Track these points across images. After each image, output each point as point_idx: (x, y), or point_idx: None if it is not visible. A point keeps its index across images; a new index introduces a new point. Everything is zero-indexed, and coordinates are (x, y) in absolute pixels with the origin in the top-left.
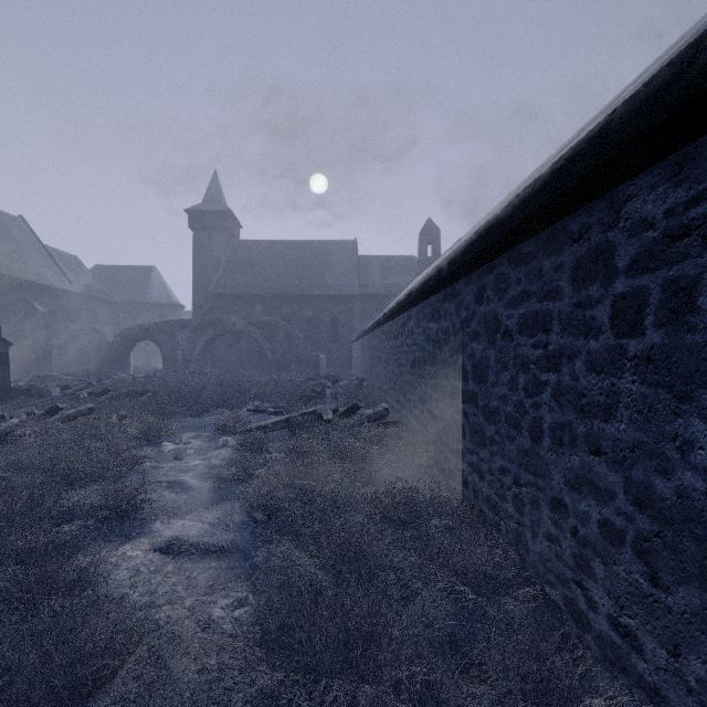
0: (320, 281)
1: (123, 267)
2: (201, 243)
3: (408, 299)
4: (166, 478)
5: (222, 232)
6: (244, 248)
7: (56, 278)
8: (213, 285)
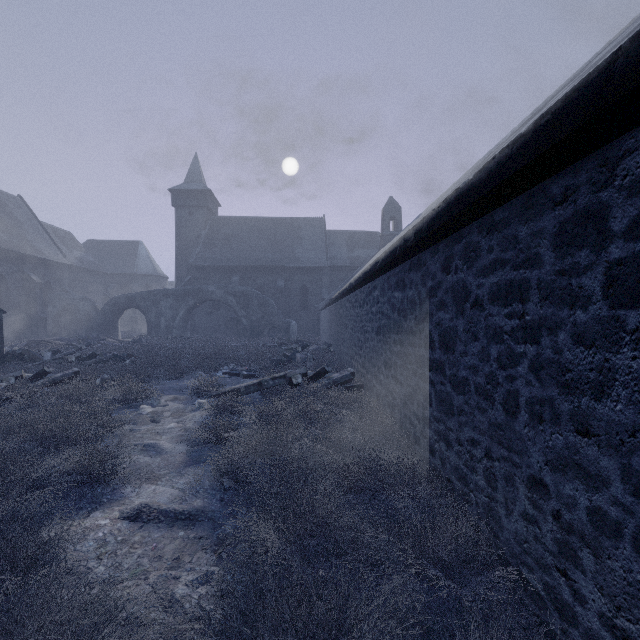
0: (291, 254)
1: (112, 242)
2: (183, 220)
3: (373, 270)
4: (141, 442)
5: (202, 209)
6: (222, 224)
7: (51, 252)
8: (194, 258)
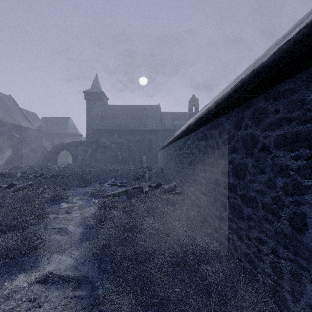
0: (143, 123)
1: (55, 118)
2: (90, 106)
3: (188, 129)
4: (57, 226)
5: (99, 101)
6: (109, 108)
7: (25, 122)
8: (95, 125)
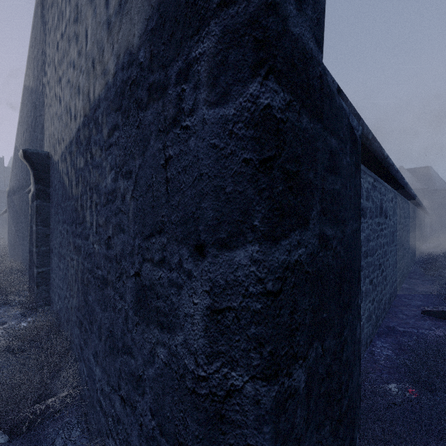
0: None
1: None
2: None
3: (4, 212)
4: None
5: None
6: None
7: None
8: None
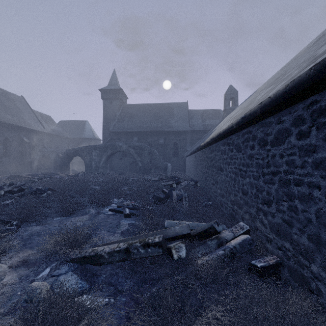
0: (168, 123)
1: (72, 121)
2: (107, 106)
3: None
4: None
5: (117, 100)
6: (128, 108)
7: (37, 125)
8: (112, 127)
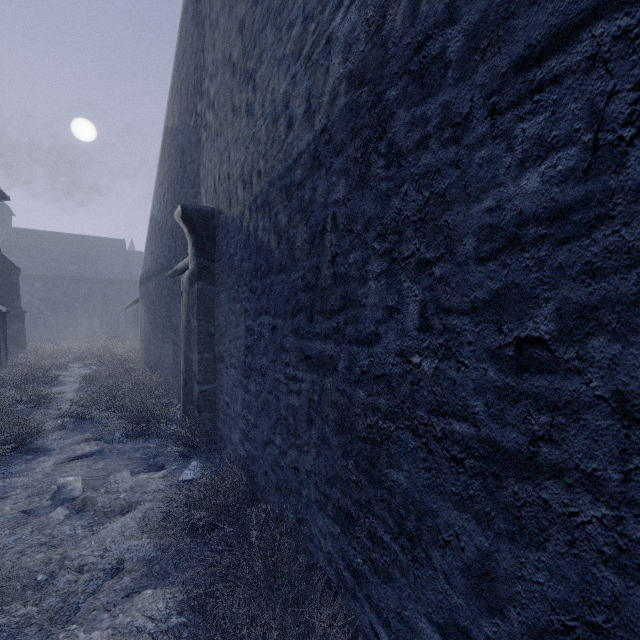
0: (94, 268)
1: None
2: None
3: (130, 305)
4: None
5: None
6: (20, 235)
7: None
8: None
